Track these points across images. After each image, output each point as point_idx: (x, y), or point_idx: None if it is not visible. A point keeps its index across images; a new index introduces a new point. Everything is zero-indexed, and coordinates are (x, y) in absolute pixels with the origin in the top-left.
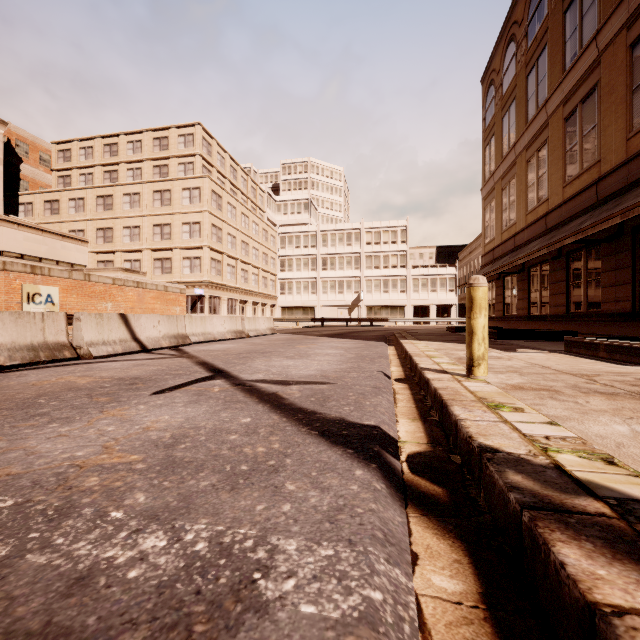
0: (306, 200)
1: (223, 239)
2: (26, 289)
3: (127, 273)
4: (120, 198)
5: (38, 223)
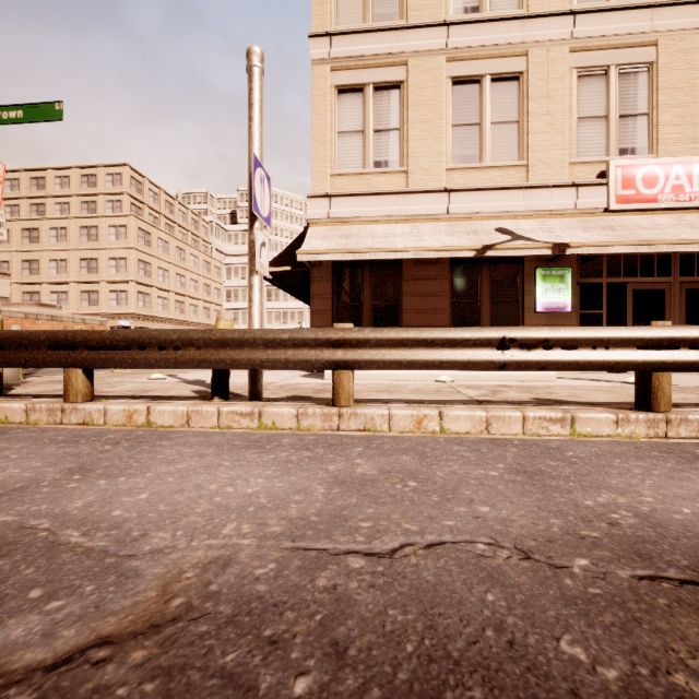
0: None
1: (153, 273)
2: None
3: (42, 307)
4: (46, 232)
5: None
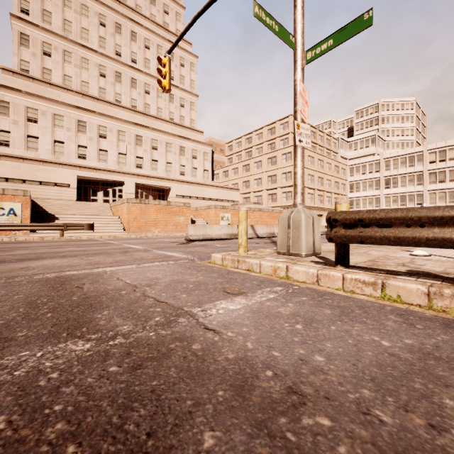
0: (373, 136)
1: (305, 178)
2: (221, 215)
3: (255, 204)
4: (252, 165)
5: (220, 182)
